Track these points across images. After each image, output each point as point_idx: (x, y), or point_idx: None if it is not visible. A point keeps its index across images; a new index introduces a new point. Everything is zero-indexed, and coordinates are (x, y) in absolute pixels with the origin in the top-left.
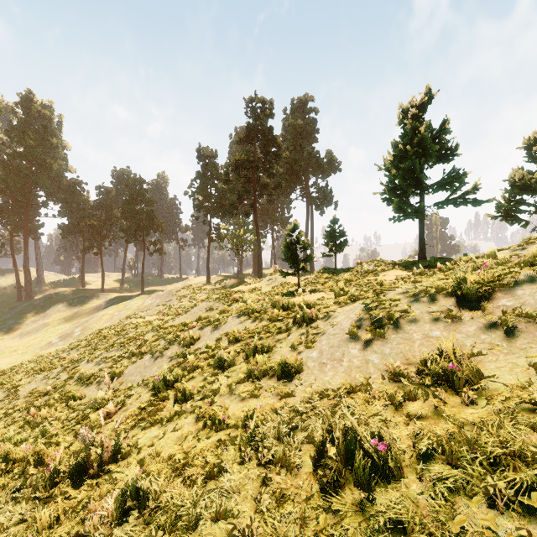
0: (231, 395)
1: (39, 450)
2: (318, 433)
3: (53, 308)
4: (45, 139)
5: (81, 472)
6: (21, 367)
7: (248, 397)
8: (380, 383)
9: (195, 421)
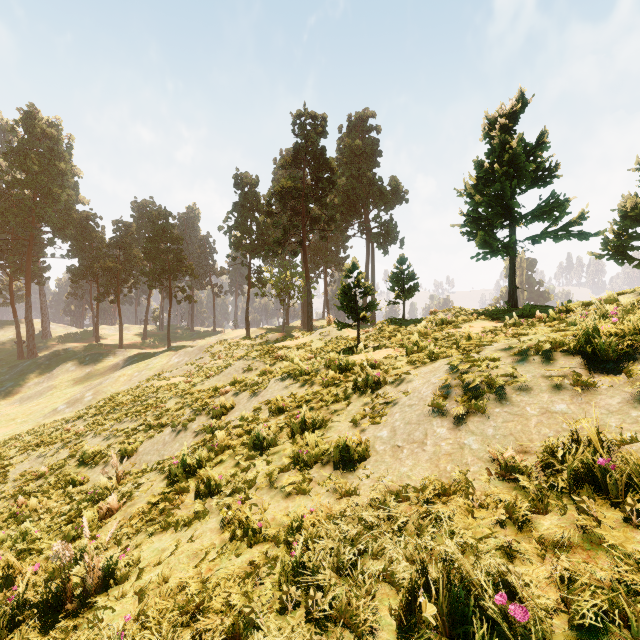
0: (270, 489)
1: (13, 561)
2: (400, 566)
3: (60, 367)
4: (51, 164)
5: (57, 604)
6: (17, 440)
7: (294, 493)
8: (485, 480)
9: (221, 527)
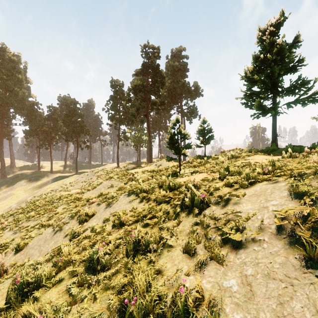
0: None
1: None
2: None
3: (18, 183)
4: (14, 75)
5: None
6: None
7: None
8: None
9: None
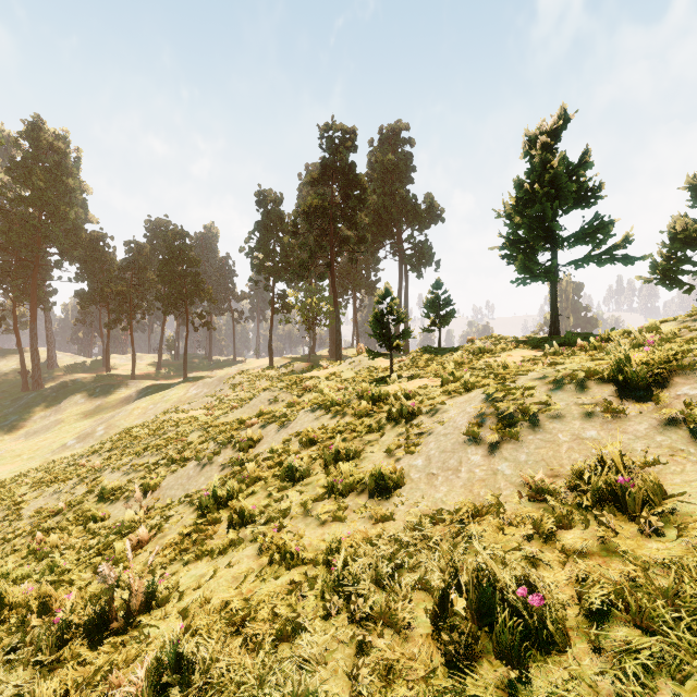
0: (306, 517)
1: (45, 592)
2: (434, 575)
3: (68, 400)
4: (59, 180)
5: (101, 625)
6: (26, 477)
7: (330, 520)
8: (516, 502)
9: (258, 554)
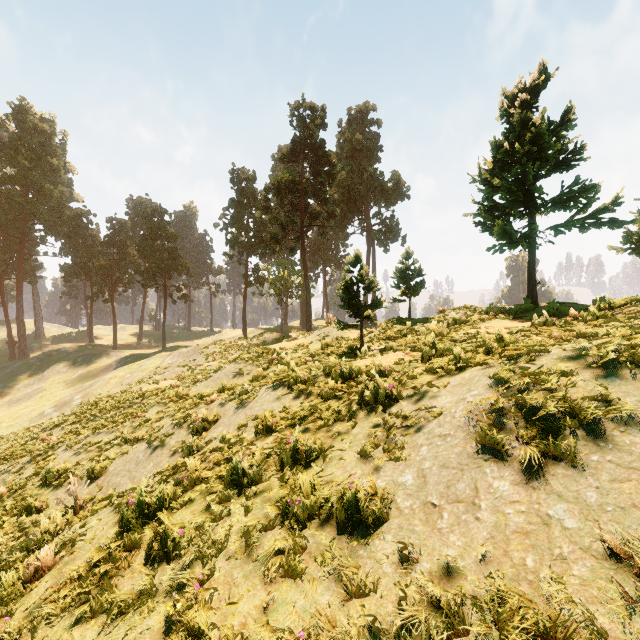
0: (246, 559)
1: None
2: None
3: (51, 368)
4: (43, 160)
5: None
6: None
7: (278, 575)
8: (623, 614)
9: (167, 629)
